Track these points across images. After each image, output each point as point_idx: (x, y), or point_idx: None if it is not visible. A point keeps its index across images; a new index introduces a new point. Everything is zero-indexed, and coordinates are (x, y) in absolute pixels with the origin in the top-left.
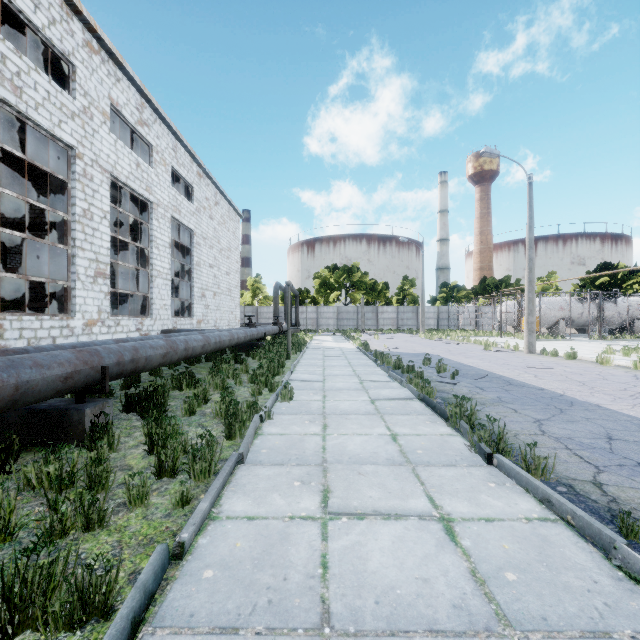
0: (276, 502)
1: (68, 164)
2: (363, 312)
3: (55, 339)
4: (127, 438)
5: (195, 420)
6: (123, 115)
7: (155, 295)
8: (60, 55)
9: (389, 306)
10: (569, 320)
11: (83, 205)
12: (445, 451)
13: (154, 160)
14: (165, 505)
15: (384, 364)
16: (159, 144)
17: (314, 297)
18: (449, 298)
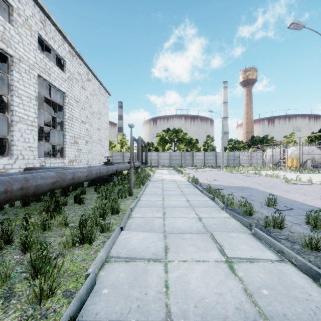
0: None
1: None
2: (185, 155)
3: None
4: None
5: None
6: None
7: (16, 138)
8: None
9: (199, 152)
10: None
11: None
12: None
13: (14, 19)
14: None
15: (224, 203)
16: (22, 9)
17: (156, 147)
18: (233, 147)
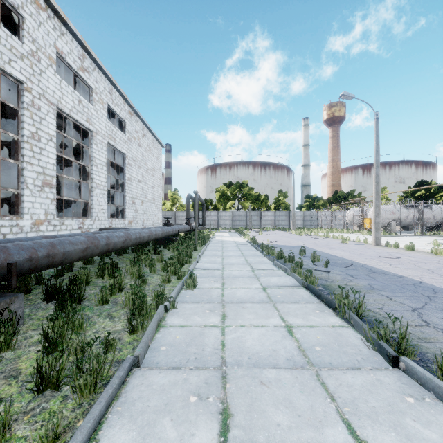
0: (165, 434)
1: (18, 95)
2: (250, 215)
3: (5, 235)
4: (34, 332)
5: (106, 309)
6: (67, 61)
7: (94, 202)
8: (10, 7)
9: (269, 211)
10: (400, 221)
11: (31, 129)
12: (343, 348)
13: (93, 99)
14: (29, 441)
15: (269, 254)
16: (97, 87)
17: (216, 205)
18: (311, 206)
